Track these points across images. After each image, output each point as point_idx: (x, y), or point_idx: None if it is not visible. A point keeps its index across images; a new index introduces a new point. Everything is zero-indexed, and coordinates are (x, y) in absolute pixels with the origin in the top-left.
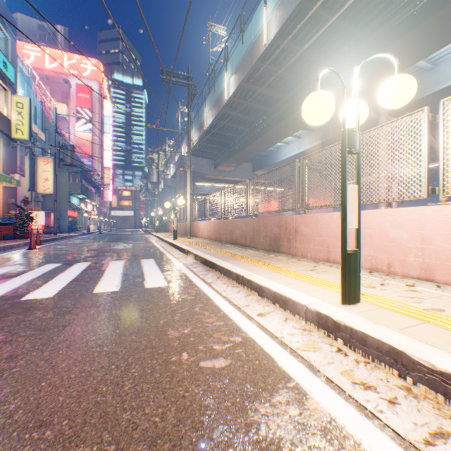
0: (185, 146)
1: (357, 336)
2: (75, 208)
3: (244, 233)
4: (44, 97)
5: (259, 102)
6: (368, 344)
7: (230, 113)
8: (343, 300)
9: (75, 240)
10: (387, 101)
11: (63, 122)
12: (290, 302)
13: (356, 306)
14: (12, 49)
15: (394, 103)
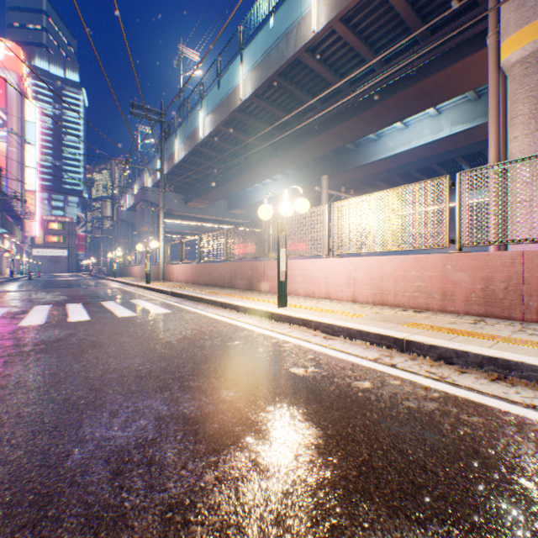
0: (149, 175)
1: (279, 315)
2: None
3: (223, 276)
4: None
5: (236, 144)
6: (282, 317)
7: (205, 151)
8: (278, 305)
9: (12, 287)
10: (298, 210)
11: None
12: (254, 310)
13: (284, 308)
14: None
15: (301, 212)
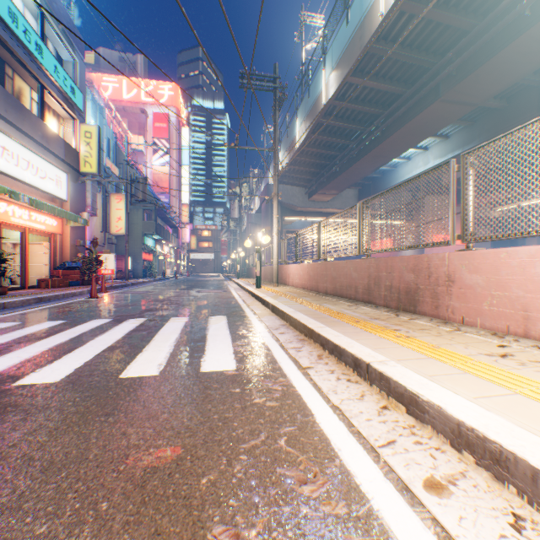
0: (272, 172)
1: None
2: (150, 251)
3: (353, 281)
4: (120, 130)
5: (370, 103)
6: None
7: (328, 123)
8: None
9: (144, 287)
10: None
11: (139, 157)
12: (521, 470)
13: None
14: (80, 73)
15: None
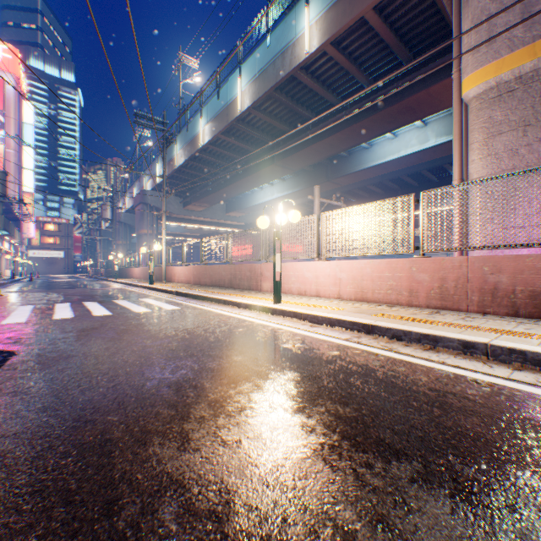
0: (148, 179)
1: (274, 310)
2: None
3: (223, 277)
4: None
5: (234, 151)
6: (277, 311)
7: (204, 157)
8: (274, 302)
9: (20, 288)
10: (291, 220)
11: None
12: (253, 306)
13: (279, 304)
14: None
15: (293, 222)
